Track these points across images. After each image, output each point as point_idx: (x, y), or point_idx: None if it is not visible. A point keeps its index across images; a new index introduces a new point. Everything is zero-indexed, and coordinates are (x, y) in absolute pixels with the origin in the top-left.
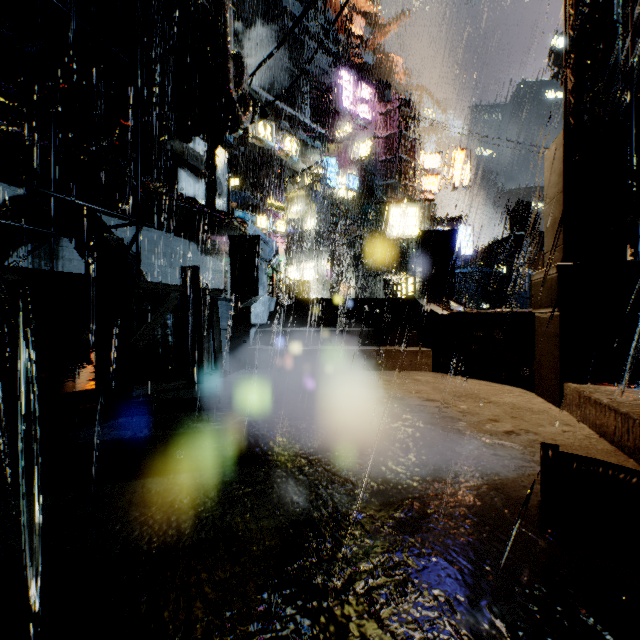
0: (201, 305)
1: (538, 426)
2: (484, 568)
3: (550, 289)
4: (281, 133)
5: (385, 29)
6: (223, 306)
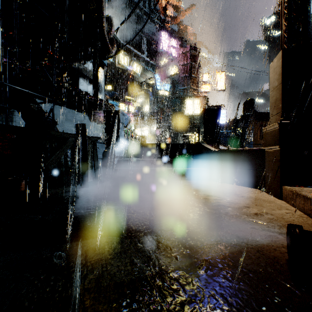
0: (87, 145)
1: (271, 210)
2: None
3: (274, 136)
4: (132, 62)
5: (183, 13)
6: (99, 146)
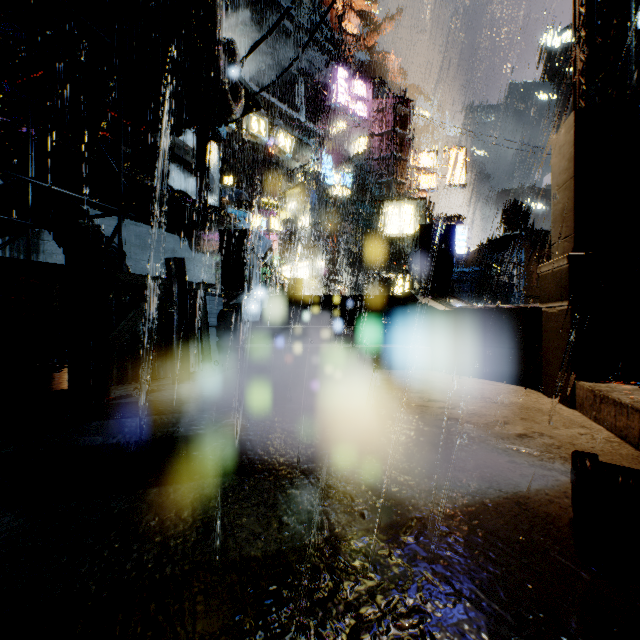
0: (187, 300)
1: (552, 428)
2: (521, 614)
3: (560, 281)
4: (275, 129)
5: (380, 27)
6: (212, 301)
